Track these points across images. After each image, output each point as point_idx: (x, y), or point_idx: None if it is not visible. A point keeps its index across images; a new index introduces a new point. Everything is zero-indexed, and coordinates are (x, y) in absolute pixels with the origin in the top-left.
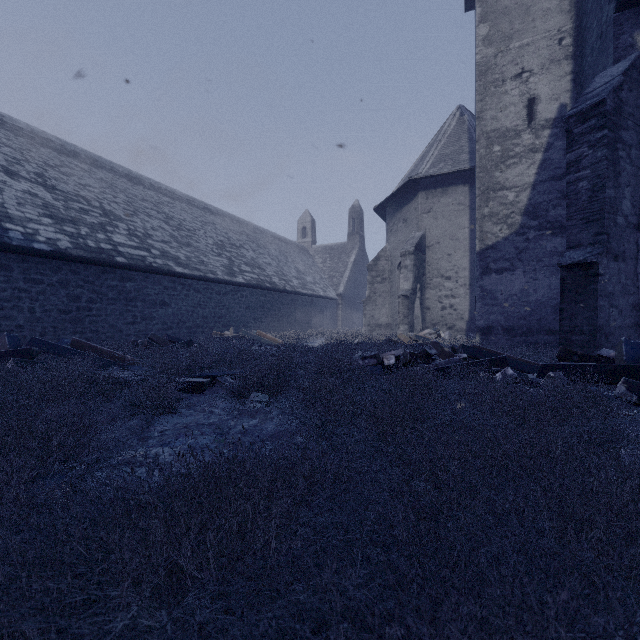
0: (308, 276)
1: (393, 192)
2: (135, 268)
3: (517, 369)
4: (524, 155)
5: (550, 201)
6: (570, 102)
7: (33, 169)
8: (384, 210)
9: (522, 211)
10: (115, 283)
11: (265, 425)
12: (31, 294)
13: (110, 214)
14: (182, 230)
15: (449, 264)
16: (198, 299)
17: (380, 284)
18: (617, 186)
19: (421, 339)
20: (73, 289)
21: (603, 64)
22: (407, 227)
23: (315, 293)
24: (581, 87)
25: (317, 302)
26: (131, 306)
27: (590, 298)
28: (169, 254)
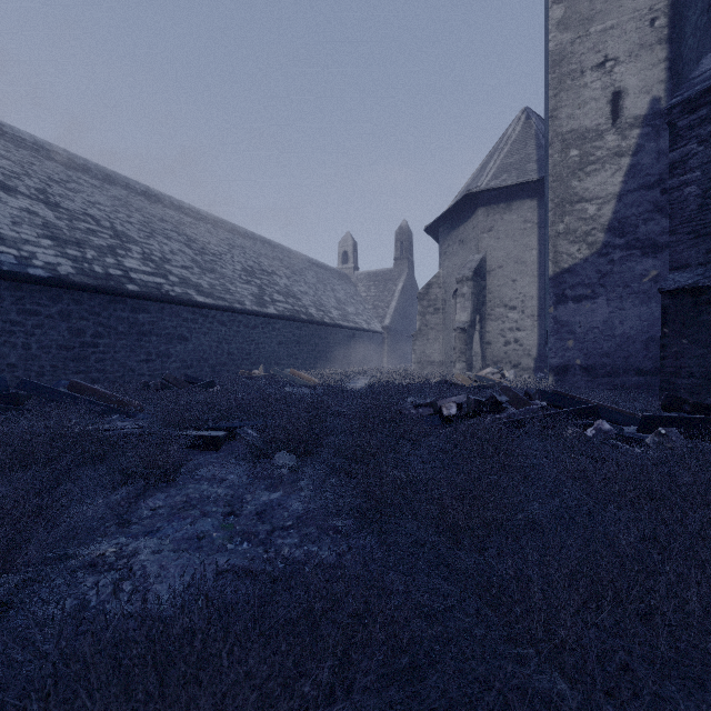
0: (350, 306)
1: (448, 209)
2: (149, 297)
3: (609, 420)
4: (608, 160)
5: (640, 215)
6: (665, 95)
7: (34, 184)
8: (437, 230)
9: (605, 227)
10: (126, 315)
11: (290, 501)
12: (26, 328)
13: (122, 236)
14: (206, 254)
15: (514, 292)
16: (223, 333)
17: (432, 315)
18: None
19: (483, 380)
20: (76, 322)
21: None
22: (464, 249)
23: (357, 326)
24: (679, 76)
25: (360, 336)
26: (144, 341)
27: (702, 332)
28: (190, 281)
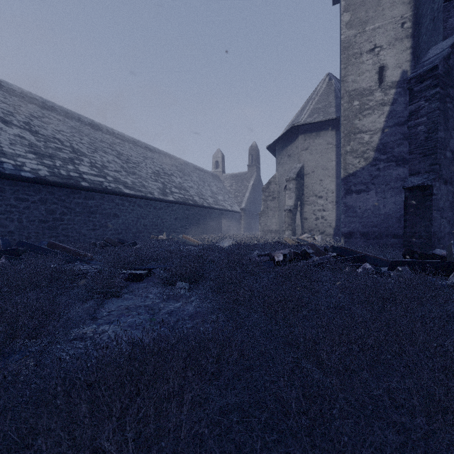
0: (219, 196)
1: (280, 135)
2: (95, 190)
3: (373, 264)
4: (376, 108)
5: (395, 141)
6: (410, 69)
7: (22, 119)
8: (274, 148)
9: (375, 148)
10: (80, 201)
11: (186, 307)
12: (19, 209)
13: (77, 151)
14: (129, 163)
15: (321, 187)
16: (140, 212)
17: (271, 201)
18: (446, 129)
19: (301, 241)
20: (50, 205)
21: (435, 40)
22: (291, 160)
23: (224, 208)
24: (418, 58)
25: (226, 214)
26: (92, 217)
27: (426, 212)
28: (120, 180)
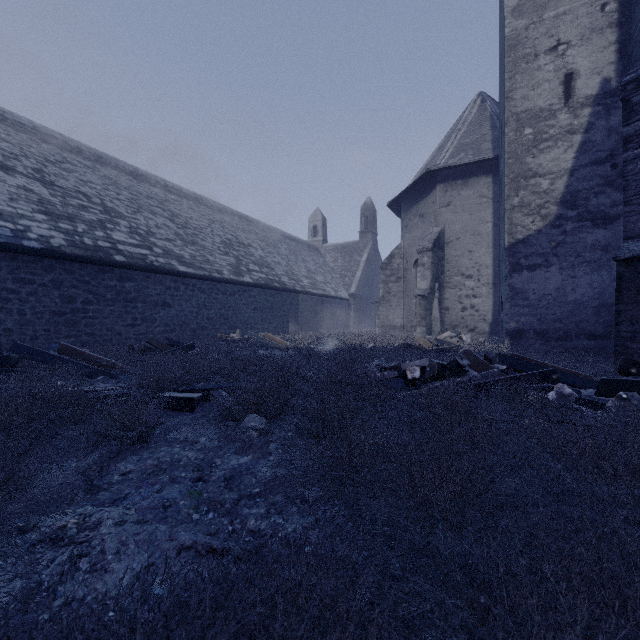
0: (319, 275)
1: (409, 185)
2: (135, 267)
3: (567, 383)
4: (560, 137)
5: (591, 188)
6: (615, 75)
7: (31, 164)
8: (399, 205)
9: (558, 200)
10: (113, 283)
11: (258, 466)
12: (21, 295)
13: (111, 211)
14: (188, 228)
15: (470, 261)
16: (203, 300)
17: (394, 283)
18: None
19: (442, 343)
20: (67, 289)
21: None
22: (424, 222)
23: (326, 293)
24: (629, 57)
25: (328, 302)
26: (131, 307)
27: None
28: (172, 252)
